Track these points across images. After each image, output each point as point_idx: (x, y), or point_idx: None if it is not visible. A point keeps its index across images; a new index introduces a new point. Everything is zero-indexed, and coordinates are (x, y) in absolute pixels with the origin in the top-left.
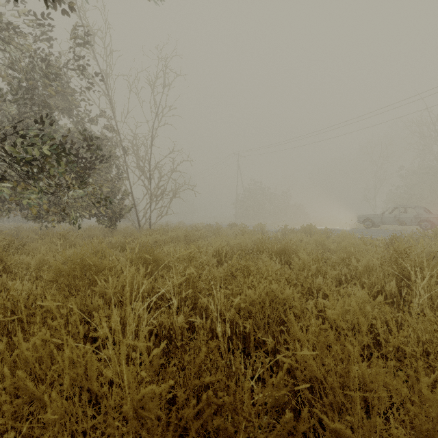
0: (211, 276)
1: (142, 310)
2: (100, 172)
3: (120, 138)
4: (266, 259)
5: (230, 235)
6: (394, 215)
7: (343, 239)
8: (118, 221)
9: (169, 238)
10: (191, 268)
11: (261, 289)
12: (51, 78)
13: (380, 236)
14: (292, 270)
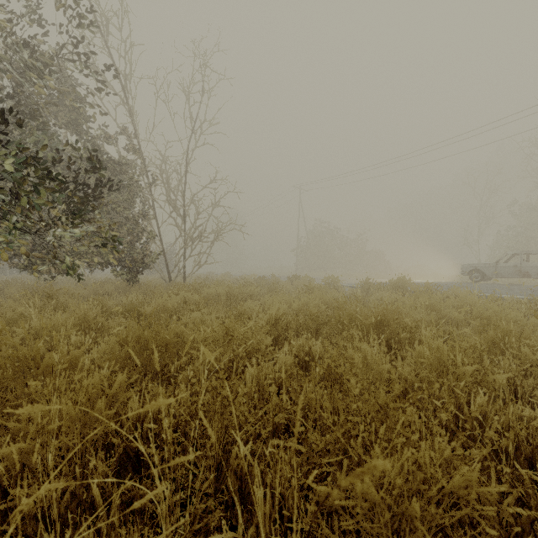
0: (263, 377)
1: (96, 489)
2: (115, 207)
3: (143, 162)
4: (363, 346)
5: (290, 292)
6: (513, 264)
7: (463, 301)
8: (148, 272)
9: (202, 299)
10: (201, 416)
11: (395, 471)
12: (43, 74)
13: (502, 294)
14: (451, 397)
